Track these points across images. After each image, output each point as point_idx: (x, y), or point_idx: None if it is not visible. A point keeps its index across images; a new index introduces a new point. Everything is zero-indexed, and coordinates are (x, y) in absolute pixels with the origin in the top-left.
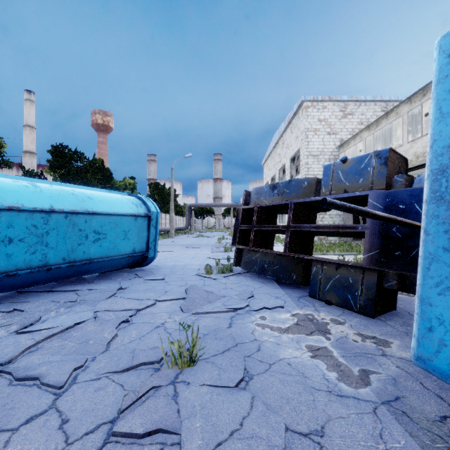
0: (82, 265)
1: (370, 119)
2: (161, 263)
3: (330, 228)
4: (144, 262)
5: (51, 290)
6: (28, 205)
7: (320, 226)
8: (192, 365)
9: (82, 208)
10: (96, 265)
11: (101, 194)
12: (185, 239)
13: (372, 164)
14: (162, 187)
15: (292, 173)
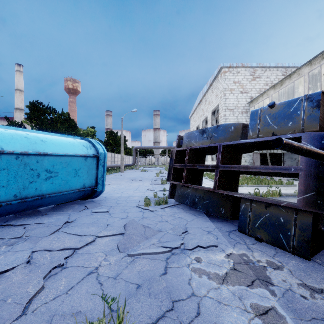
0: (34, 200)
1: (274, 81)
2: (109, 194)
3: (260, 169)
4: (94, 195)
5: (3, 224)
6: None
7: (249, 167)
8: None
9: (34, 150)
10: (49, 199)
11: (55, 138)
12: (131, 173)
13: (302, 108)
14: (115, 134)
15: (212, 123)
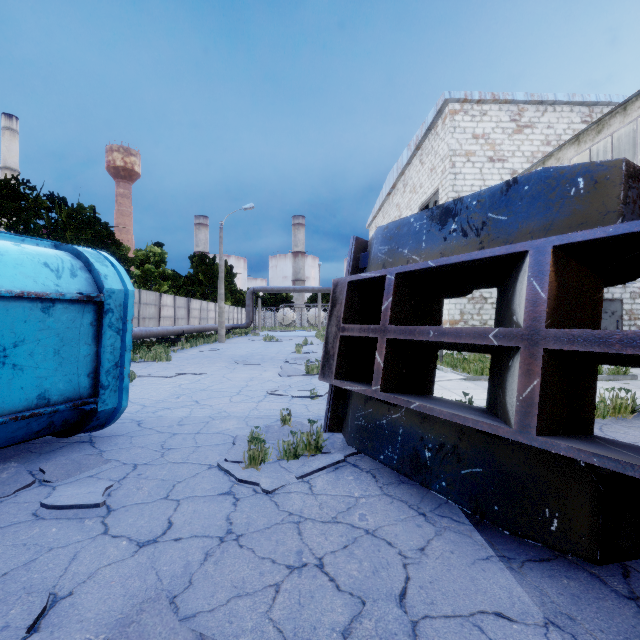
0: None
1: (563, 135)
2: (157, 411)
3: None
4: (89, 423)
5: None
6: None
7: None
8: None
9: None
10: None
11: None
12: (242, 344)
13: None
14: (210, 261)
15: None
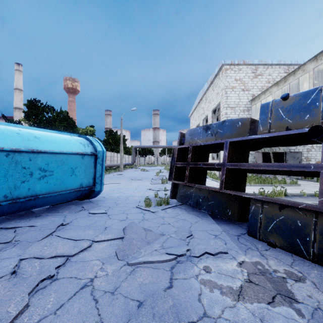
0: (27, 201)
1: (276, 78)
2: (108, 194)
3: (273, 167)
4: (91, 195)
5: None
6: None
7: (260, 165)
8: None
9: (26, 147)
10: (43, 200)
11: (50, 134)
12: (131, 172)
13: (322, 99)
14: (114, 133)
15: (213, 122)
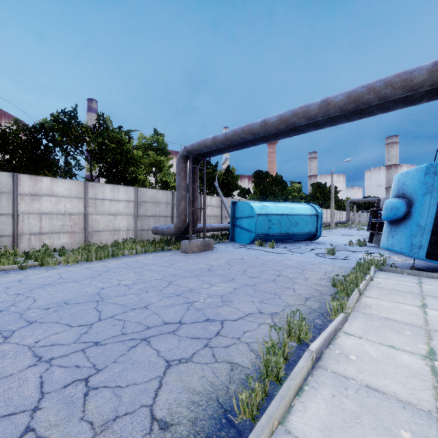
0: (291, 235)
1: None
2: (323, 240)
3: None
4: (314, 238)
5: (282, 243)
6: (277, 213)
7: None
8: (333, 255)
9: (291, 213)
10: (295, 236)
11: (296, 206)
12: (343, 231)
13: None
14: (323, 186)
15: None
